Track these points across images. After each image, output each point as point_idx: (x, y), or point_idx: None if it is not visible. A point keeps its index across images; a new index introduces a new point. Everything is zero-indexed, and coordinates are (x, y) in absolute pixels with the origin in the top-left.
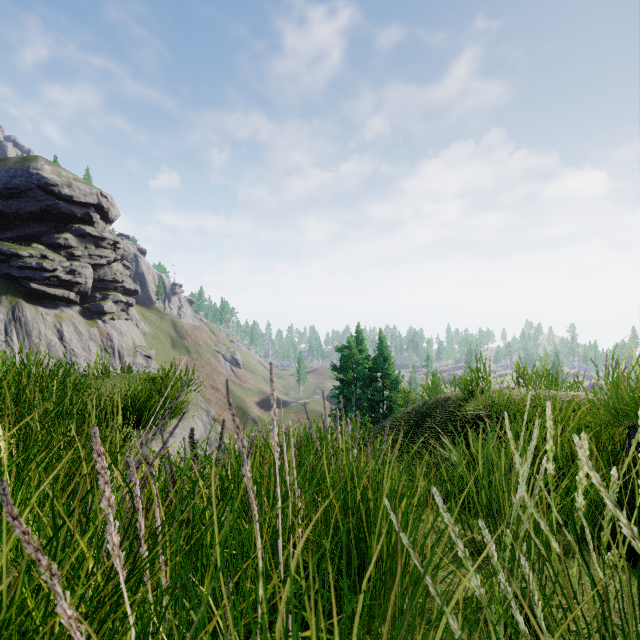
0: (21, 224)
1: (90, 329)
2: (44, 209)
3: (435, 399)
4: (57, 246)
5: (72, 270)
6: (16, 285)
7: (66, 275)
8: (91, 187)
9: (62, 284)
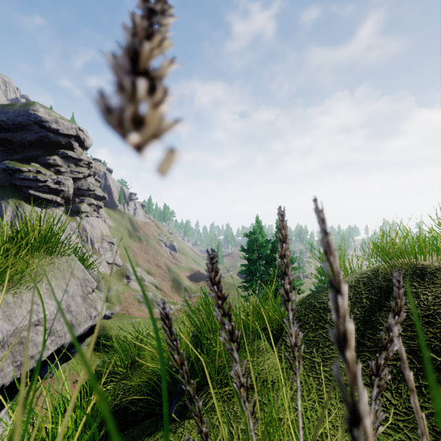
0: (24, 149)
1: (71, 223)
2: (39, 139)
3: (394, 267)
4: (48, 165)
5: (58, 181)
6: (19, 191)
7: (54, 185)
8: (72, 123)
9: (51, 191)
